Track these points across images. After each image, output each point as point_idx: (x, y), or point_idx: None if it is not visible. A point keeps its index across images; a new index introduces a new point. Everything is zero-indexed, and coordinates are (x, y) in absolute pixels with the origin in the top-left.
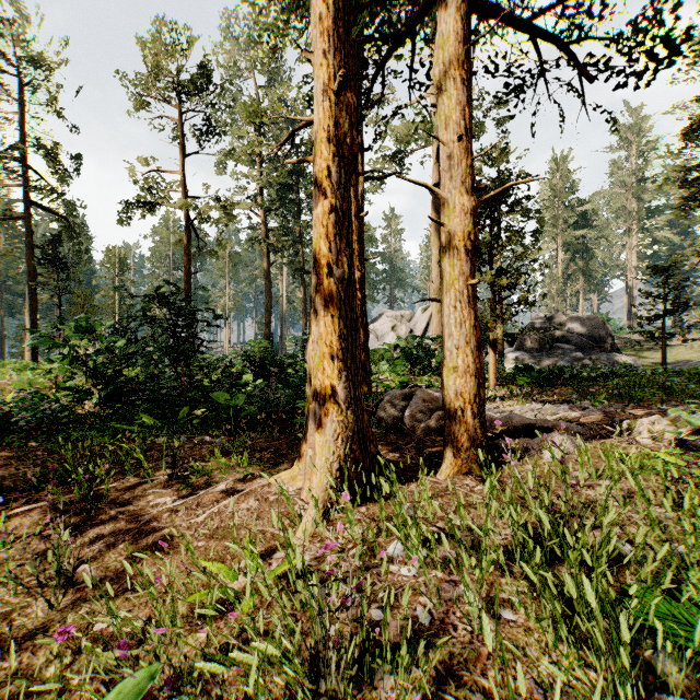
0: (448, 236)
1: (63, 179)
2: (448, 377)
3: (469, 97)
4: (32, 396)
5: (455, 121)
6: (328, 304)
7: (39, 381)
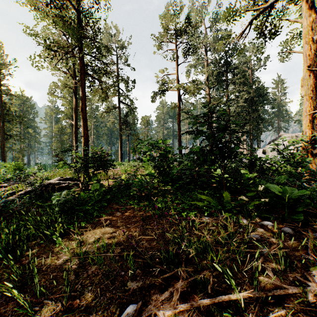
0: None
1: (130, 90)
2: None
3: None
4: (132, 177)
5: None
6: None
7: (127, 169)
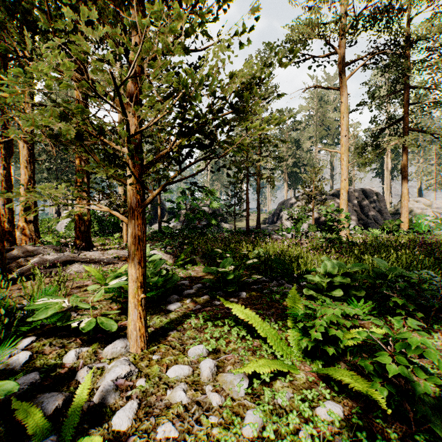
0: None
1: None
2: None
3: None
4: None
5: None
6: None
7: None
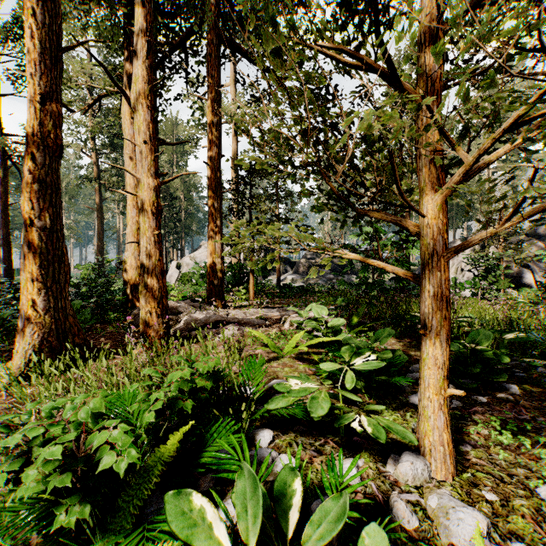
0: (142, 203)
1: None
2: (141, 292)
3: (218, 102)
4: None
5: (143, 131)
6: (31, 245)
7: None
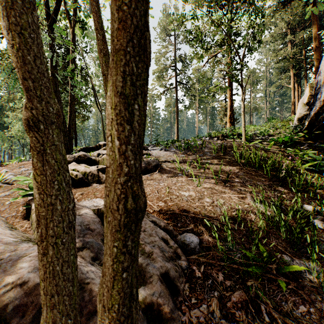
0: None
1: None
2: None
3: None
4: None
5: None
6: (293, 113)
7: None
